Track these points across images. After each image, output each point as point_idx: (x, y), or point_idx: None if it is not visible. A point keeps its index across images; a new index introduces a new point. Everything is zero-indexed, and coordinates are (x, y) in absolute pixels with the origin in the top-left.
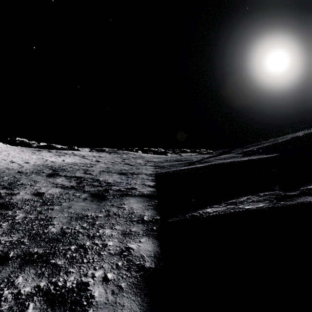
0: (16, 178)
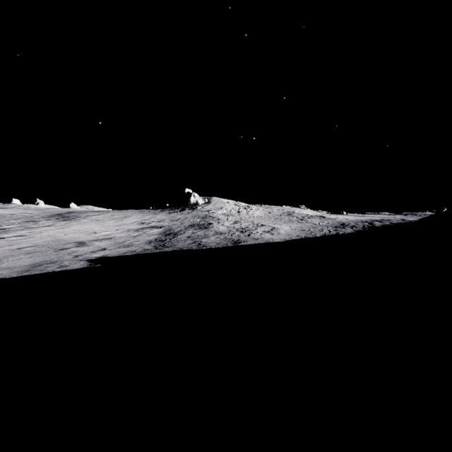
0: (374, 220)
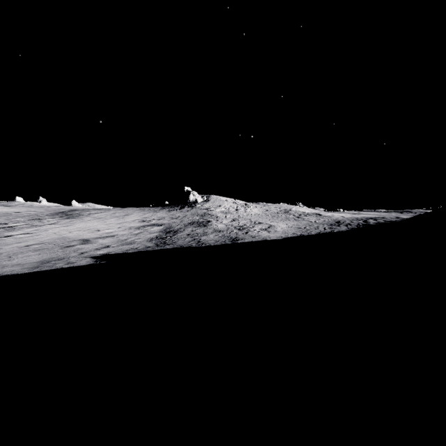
0: (369, 218)
